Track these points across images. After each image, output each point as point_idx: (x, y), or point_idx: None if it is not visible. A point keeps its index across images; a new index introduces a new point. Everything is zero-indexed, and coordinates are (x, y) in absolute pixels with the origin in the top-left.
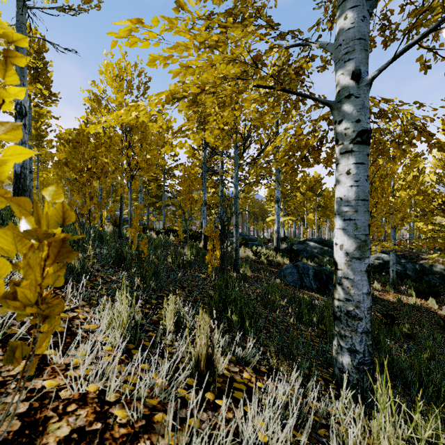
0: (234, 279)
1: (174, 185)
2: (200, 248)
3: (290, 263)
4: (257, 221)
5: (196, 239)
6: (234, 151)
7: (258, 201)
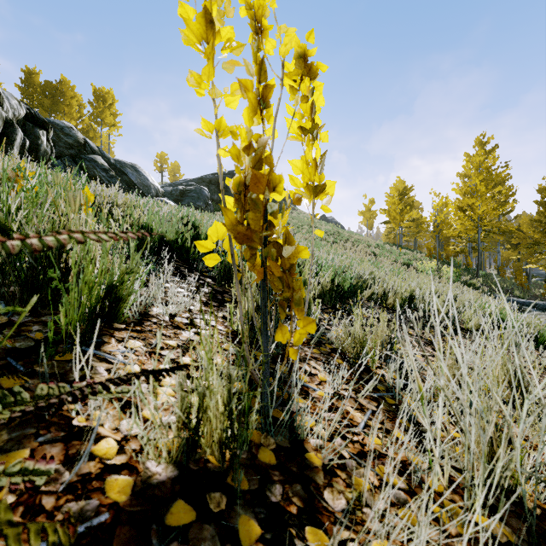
0: None
1: None
2: None
3: None
4: None
5: None
6: None
7: None
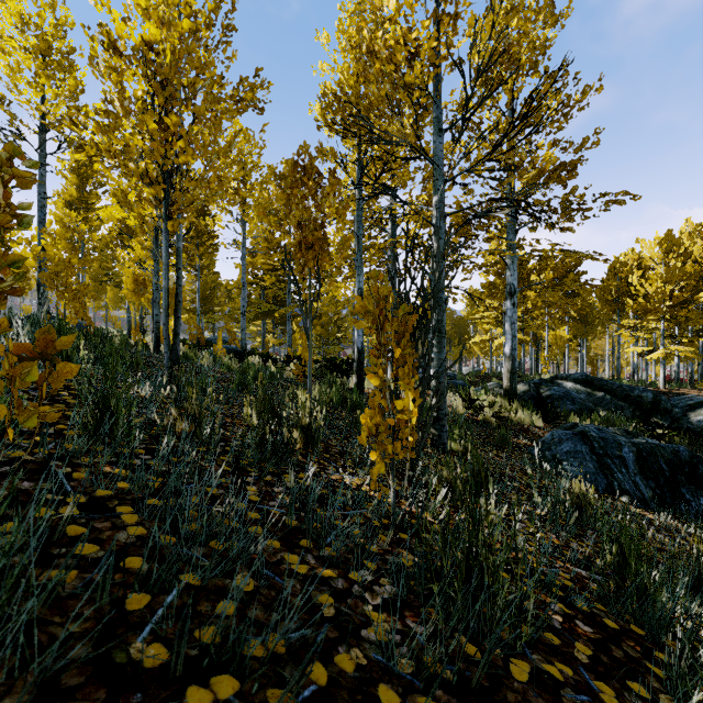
0: (458, 492)
1: (272, 211)
2: (350, 390)
3: (545, 426)
4: (449, 347)
5: (342, 372)
6: (434, 140)
7: (450, 312)
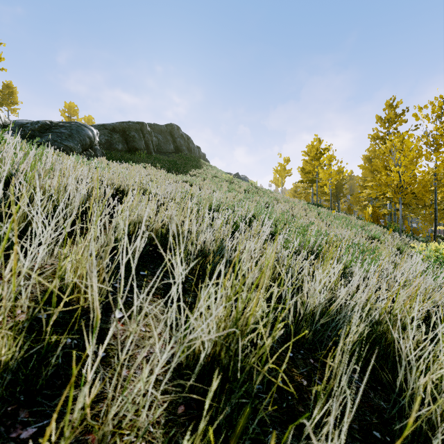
0: None
1: None
2: None
3: None
4: None
5: None
6: None
7: None
